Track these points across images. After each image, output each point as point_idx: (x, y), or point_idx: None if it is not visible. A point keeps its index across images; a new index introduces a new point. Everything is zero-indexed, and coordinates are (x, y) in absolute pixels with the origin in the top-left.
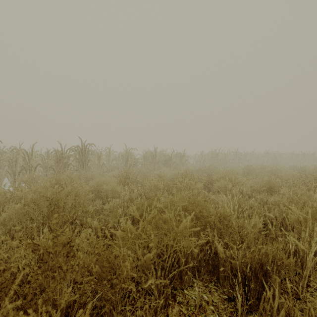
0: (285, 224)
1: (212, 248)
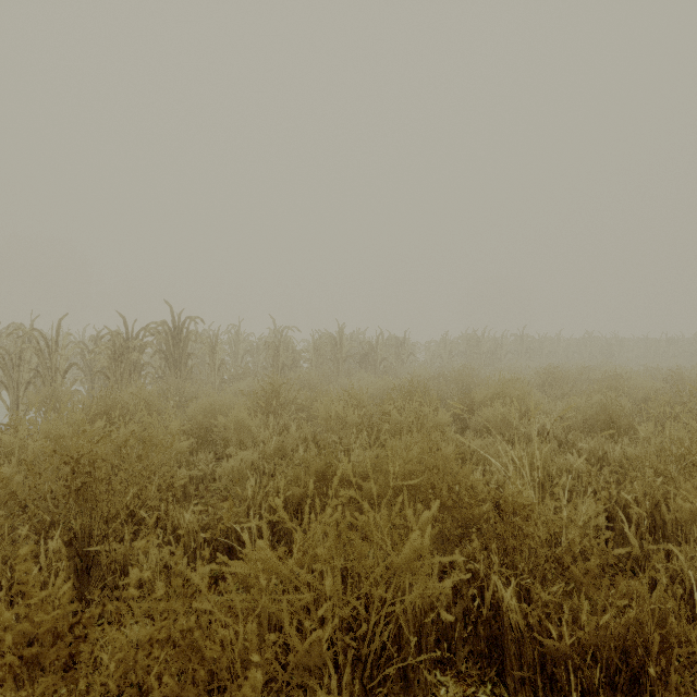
0: (659, 519)
1: (485, 594)
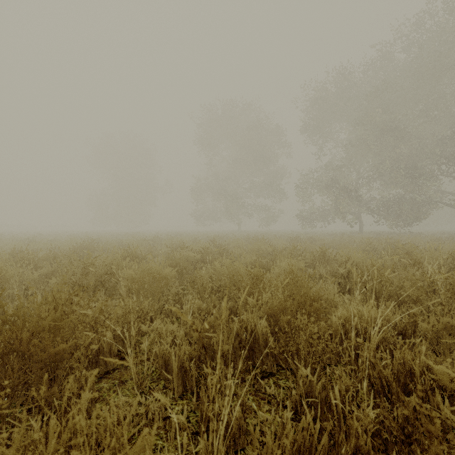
0: None
1: None
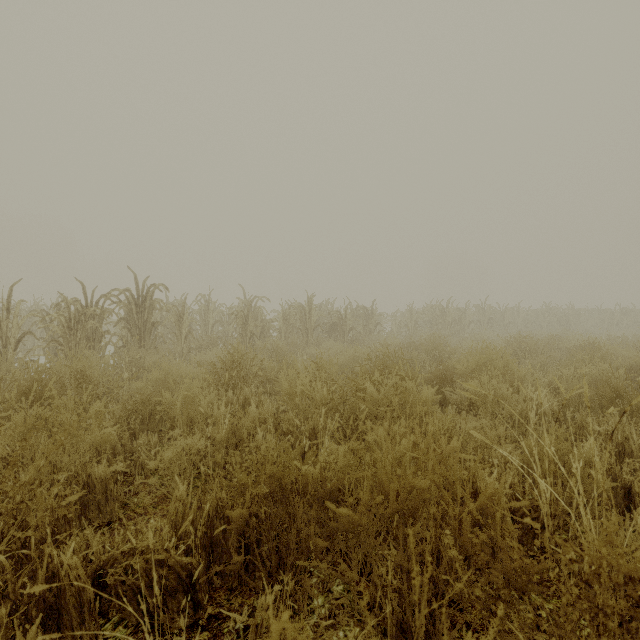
0: None
1: None
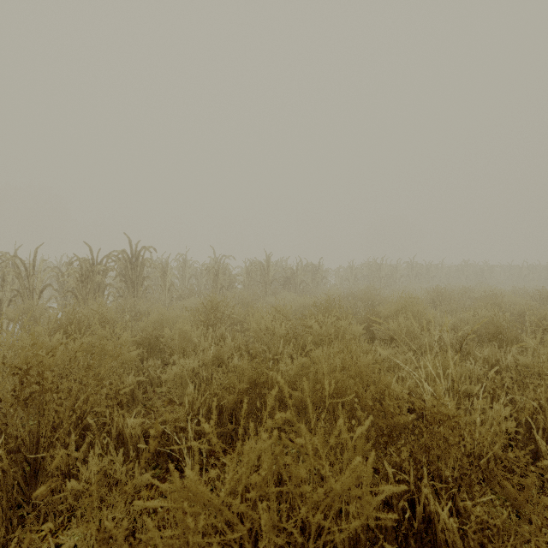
0: None
1: (416, 507)
